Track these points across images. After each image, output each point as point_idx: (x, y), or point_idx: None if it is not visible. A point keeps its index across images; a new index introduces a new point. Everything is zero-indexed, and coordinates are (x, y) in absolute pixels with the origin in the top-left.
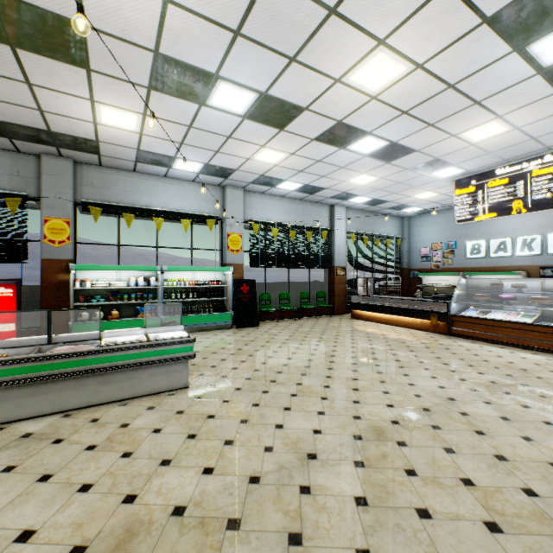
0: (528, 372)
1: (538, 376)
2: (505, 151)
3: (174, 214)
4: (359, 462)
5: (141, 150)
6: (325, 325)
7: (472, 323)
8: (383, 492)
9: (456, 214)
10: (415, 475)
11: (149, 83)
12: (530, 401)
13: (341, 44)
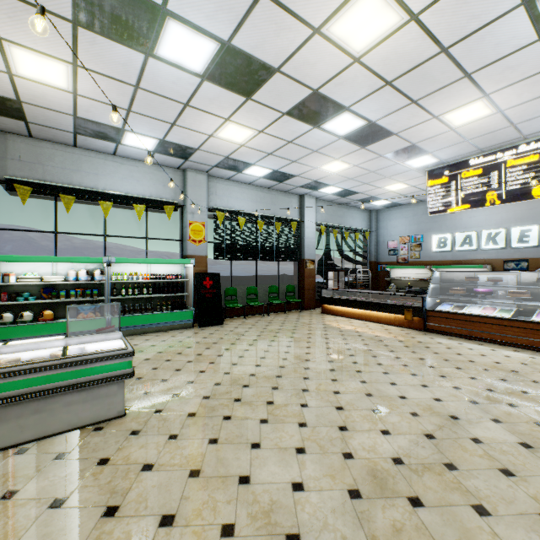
0: (520, 375)
1: (533, 379)
2: (482, 139)
3: (125, 198)
4: None
5: (79, 118)
6: (295, 321)
7: (448, 318)
8: None
9: (429, 206)
10: None
11: (73, 14)
12: None
13: None
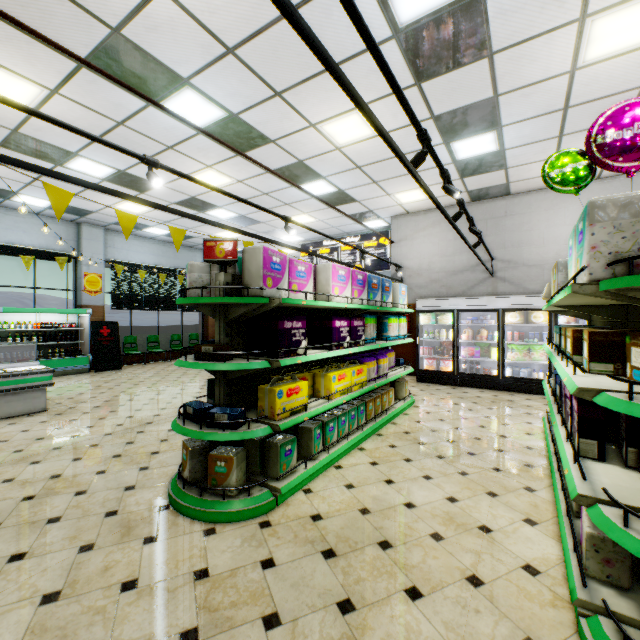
0: None
1: None
2: (323, 231)
3: (10, 249)
4: None
5: None
6: None
7: None
8: None
9: None
10: None
11: (1, 143)
12: None
13: (182, 161)
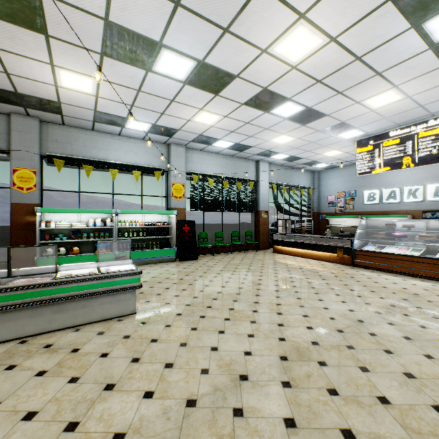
0: (420, 297)
1: (428, 300)
2: (397, 117)
3: (127, 166)
4: (286, 383)
5: (97, 111)
6: (252, 258)
7: (371, 256)
8: (309, 413)
9: (357, 168)
10: (336, 394)
11: (102, 49)
12: (426, 322)
13: (268, 17)
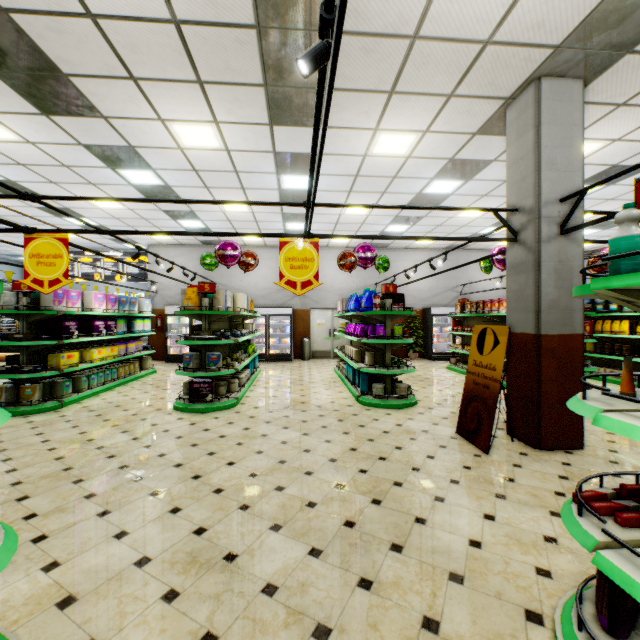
0: None
1: None
2: (86, 244)
3: None
4: None
5: None
6: None
7: None
8: None
9: None
10: None
11: None
12: None
13: None
